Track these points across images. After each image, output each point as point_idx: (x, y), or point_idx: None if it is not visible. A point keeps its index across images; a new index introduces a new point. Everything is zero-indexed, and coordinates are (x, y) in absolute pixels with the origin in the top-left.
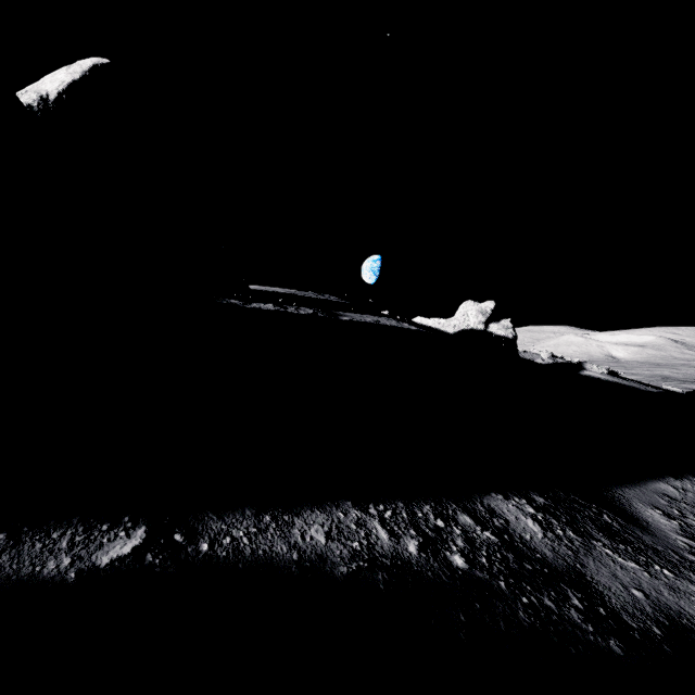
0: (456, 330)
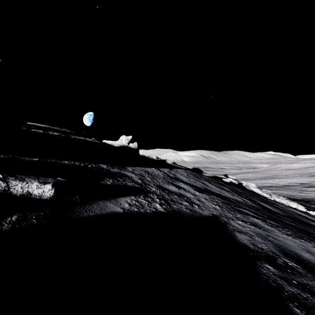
0: (118, 145)
